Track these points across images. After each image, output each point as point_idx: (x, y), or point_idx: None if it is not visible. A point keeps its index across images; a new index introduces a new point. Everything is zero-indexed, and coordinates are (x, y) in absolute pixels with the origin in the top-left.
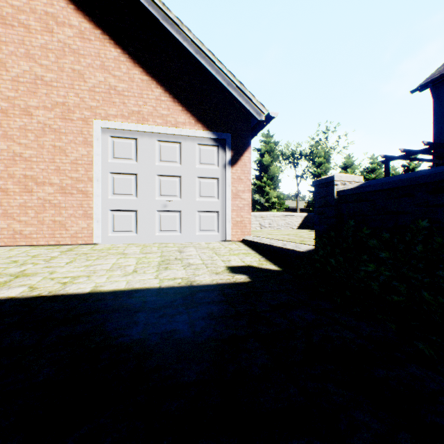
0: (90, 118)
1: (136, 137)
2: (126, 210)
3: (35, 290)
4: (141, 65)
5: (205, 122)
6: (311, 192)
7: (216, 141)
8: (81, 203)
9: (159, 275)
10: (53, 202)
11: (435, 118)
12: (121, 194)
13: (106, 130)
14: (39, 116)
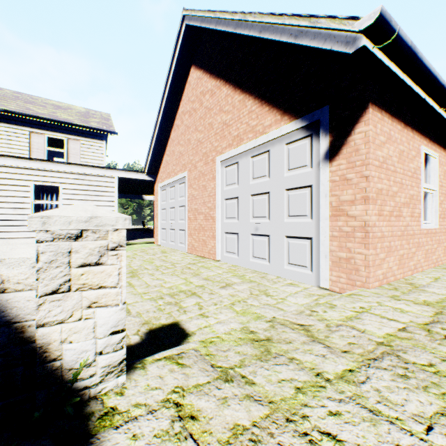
0: (215, 157)
1: (237, 160)
2: (232, 233)
3: None
4: (239, 86)
5: (292, 109)
6: None
7: (309, 128)
8: (211, 227)
9: (137, 302)
10: (203, 226)
11: None
12: (229, 218)
13: (223, 163)
14: (198, 167)
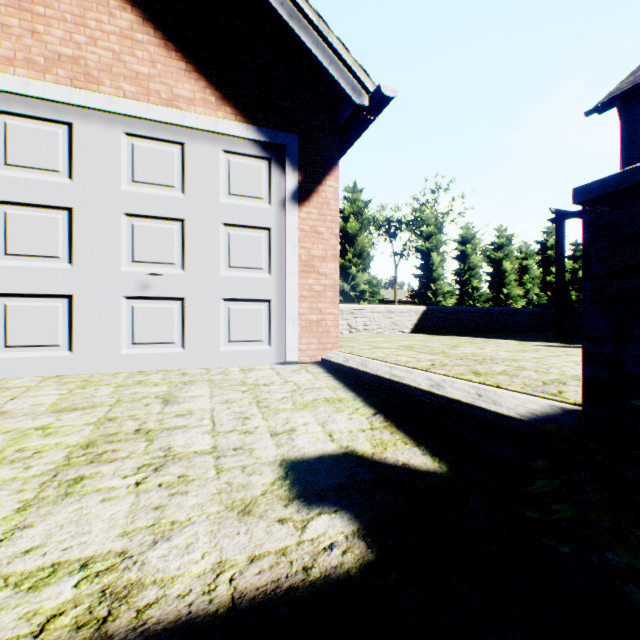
0: None
1: (69, 119)
2: (42, 295)
3: None
4: None
5: (241, 104)
6: (416, 276)
7: (266, 148)
8: None
9: (3, 542)
10: None
11: (624, 155)
12: (26, 255)
13: None
14: None
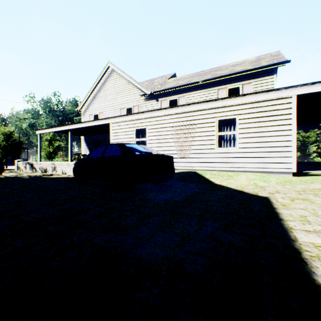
0: None
1: None
2: None
3: (319, 247)
4: None
5: None
6: None
7: None
8: None
9: None
10: None
11: None
12: None
13: None
14: None
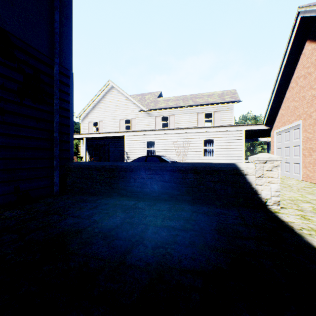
0: None
1: None
2: None
3: None
4: None
5: None
6: None
7: None
8: None
9: None
10: None
11: None
12: None
13: None
14: (312, 116)
